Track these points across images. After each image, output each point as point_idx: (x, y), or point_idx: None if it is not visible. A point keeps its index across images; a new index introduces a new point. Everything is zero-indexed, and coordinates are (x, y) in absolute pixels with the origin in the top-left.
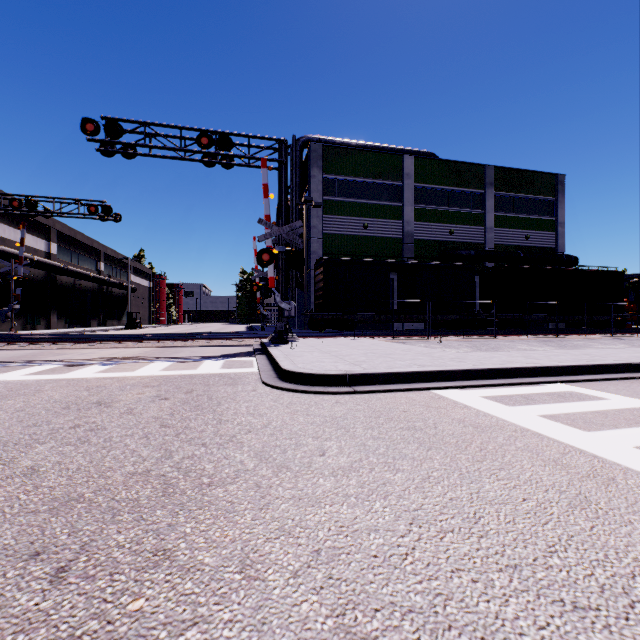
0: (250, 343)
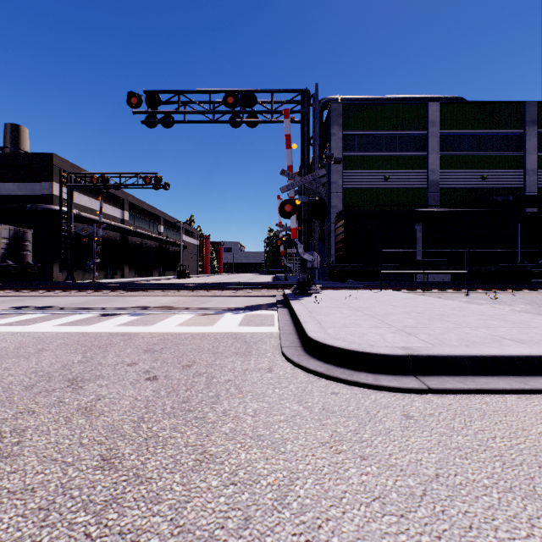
0: (273, 294)
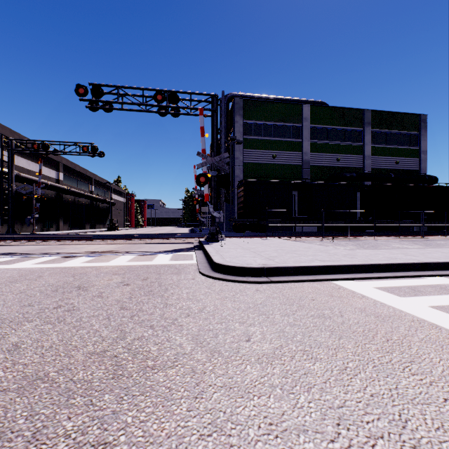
0: (191, 241)
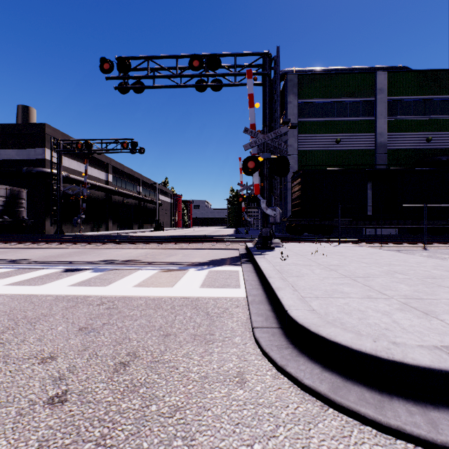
0: (236, 247)
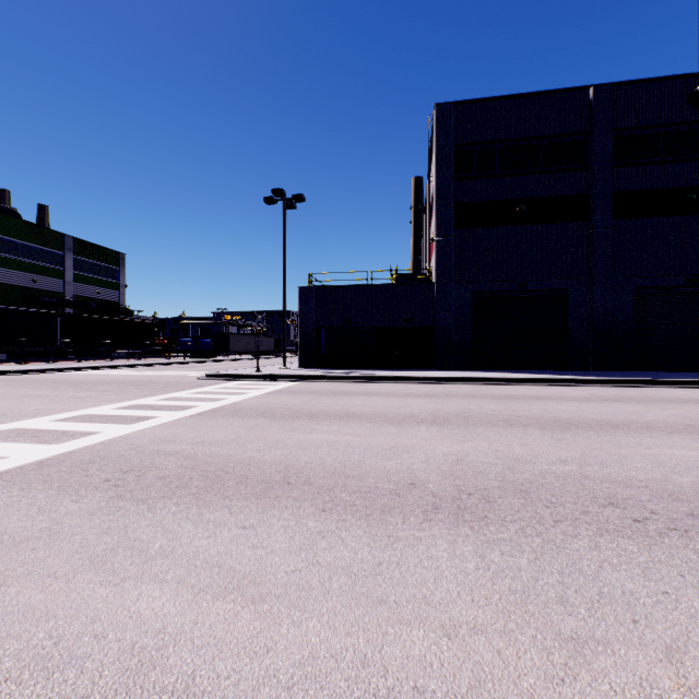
0: None
